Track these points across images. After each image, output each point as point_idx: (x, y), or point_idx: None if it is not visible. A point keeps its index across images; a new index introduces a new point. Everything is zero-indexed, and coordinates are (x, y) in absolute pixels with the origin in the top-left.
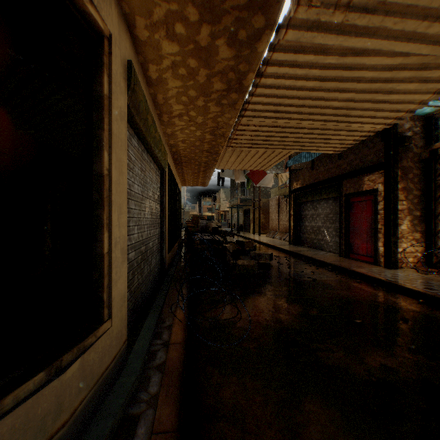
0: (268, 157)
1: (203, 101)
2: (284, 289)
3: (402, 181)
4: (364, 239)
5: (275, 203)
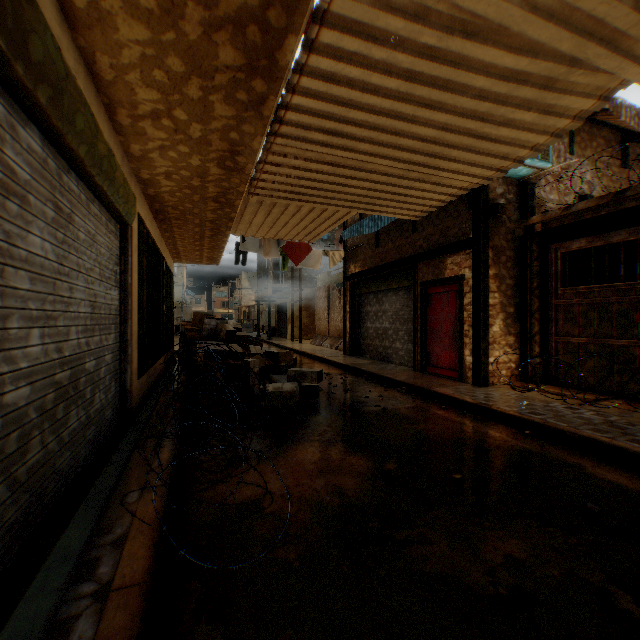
0: (316, 219)
1: (200, 88)
2: (342, 428)
3: (495, 266)
4: (447, 346)
5: (323, 294)
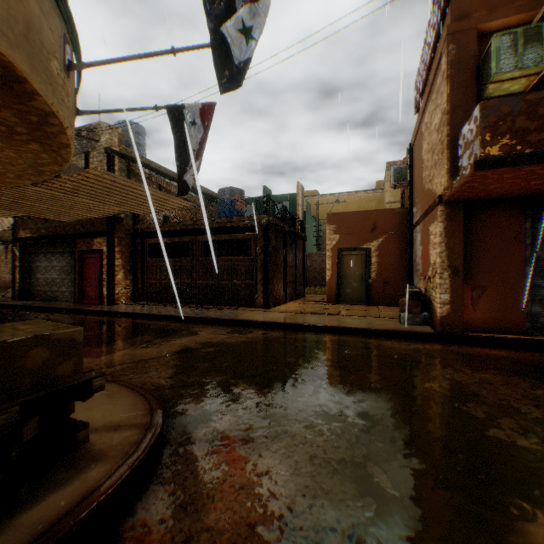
0: None
1: None
2: None
3: (120, 246)
4: (96, 287)
5: None
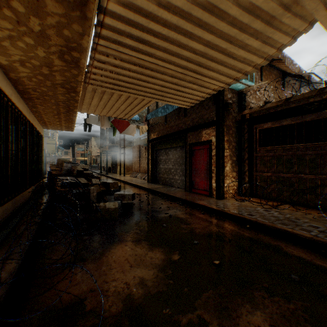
0: (131, 104)
1: None
2: (145, 230)
3: (227, 135)
4: (203, 178)
5: (137, 150)
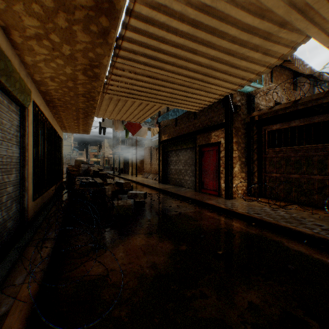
0: (143, 109)
1: (66, 20)
2: (157, 225)
3: (236, 137)
4: (212, 178)
5: (148, 151)
